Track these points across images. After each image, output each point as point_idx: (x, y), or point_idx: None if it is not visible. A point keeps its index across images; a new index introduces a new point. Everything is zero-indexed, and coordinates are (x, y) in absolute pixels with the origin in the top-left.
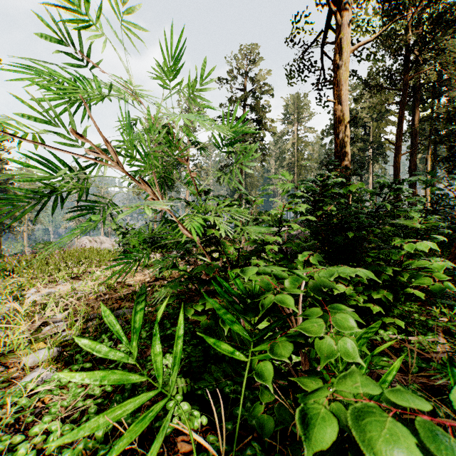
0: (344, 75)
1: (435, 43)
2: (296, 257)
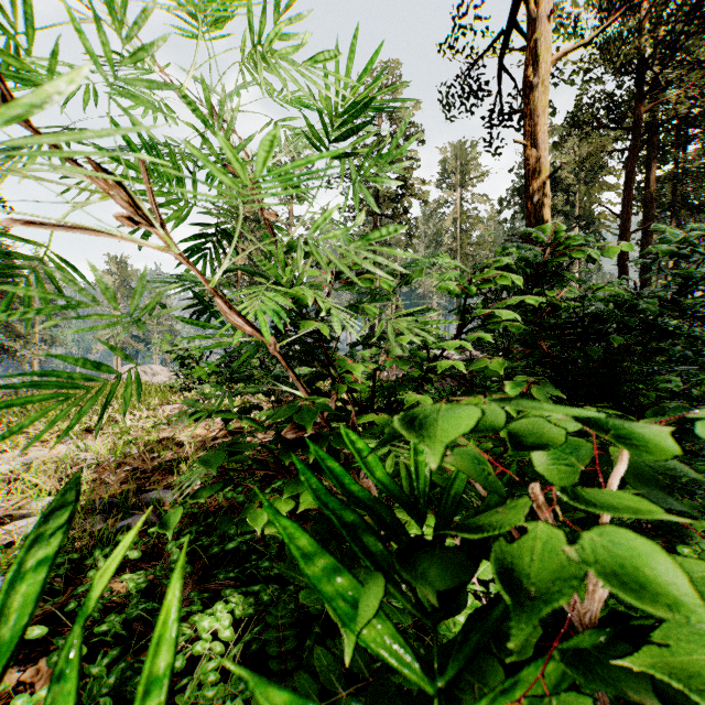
0: (542, 100)
1: (686, 53)
2: (490, 392)
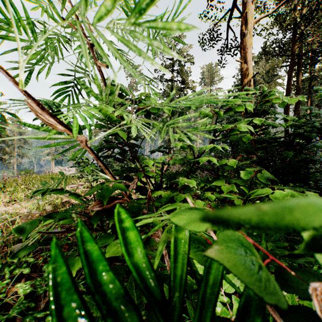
0: (249, 41)
1: (316, 20)
2: (229, 178)
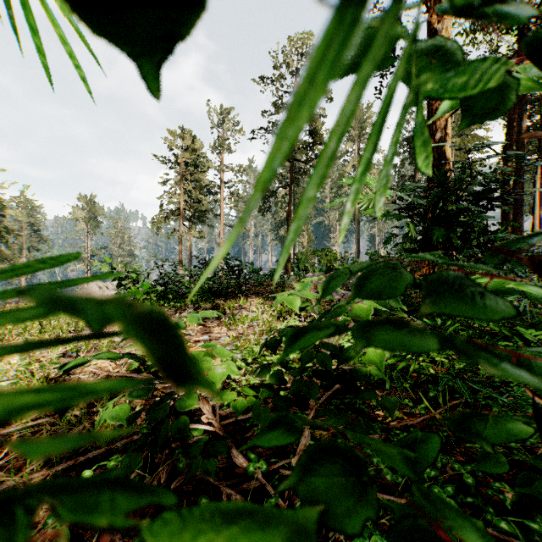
0: None
1: None
2: None
